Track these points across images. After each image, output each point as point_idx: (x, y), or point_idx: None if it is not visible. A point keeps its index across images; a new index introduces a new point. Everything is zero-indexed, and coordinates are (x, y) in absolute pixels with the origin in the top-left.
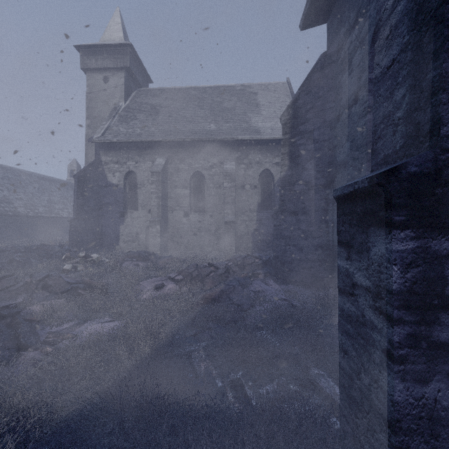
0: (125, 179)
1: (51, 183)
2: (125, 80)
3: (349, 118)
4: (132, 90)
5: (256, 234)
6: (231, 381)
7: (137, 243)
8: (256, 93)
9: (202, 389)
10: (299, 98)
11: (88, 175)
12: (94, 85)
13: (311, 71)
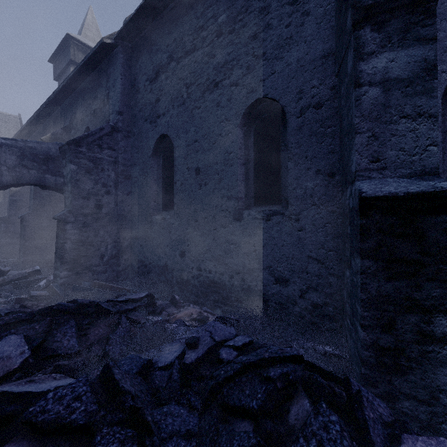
0: None
1: None
2: None
3: None
4: None
5: None
6: None
7: None
8: None
9: None
10: None
11: None
12: None
13: None
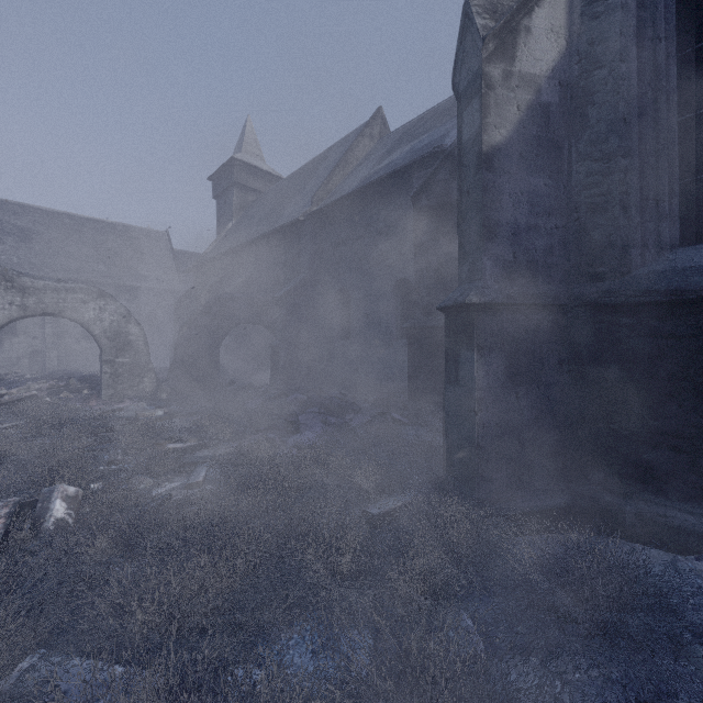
0: None
1: None
2: None
3: None
4: None
5: None
6: None
7: (18, 367)
8: (139, 239)
9: None
10: (182, 300)
11: None
12: None
13: (187, 291)
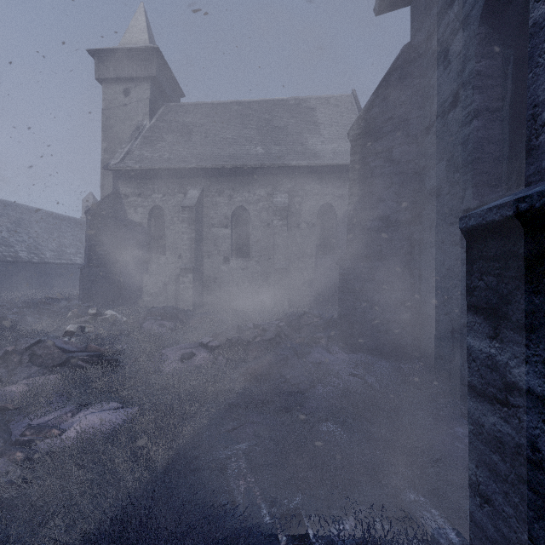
0: (150, 216)
1: (62, 222)
2: (151, 93)
3: (444, 128)
4: (159, 105)
5: (314, 285)
6: (284, 513)
7: (164, 296)
8: (314, 109)
9: (239, 531)
10: (373, 106)
11: (104, 210)
12: (112, 100)
13: (390, 69)
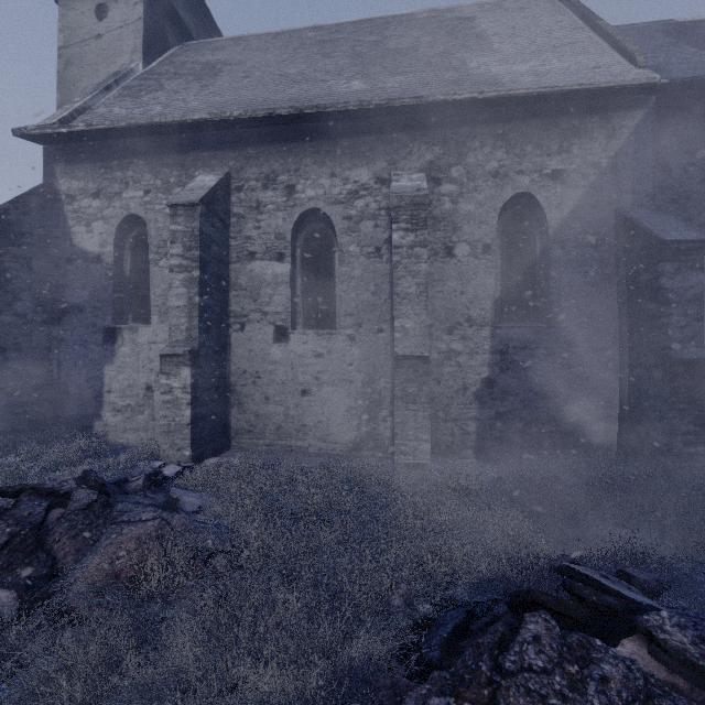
0: (122, 239)
1: None
2: (147, 11)
3: None
4: (169, 43)
5: (489, 395)
6: None
7: (147, 413)
8: (471, 18)
9: None
10: None
11: (15, 226)
12: (75, 28)
13: None
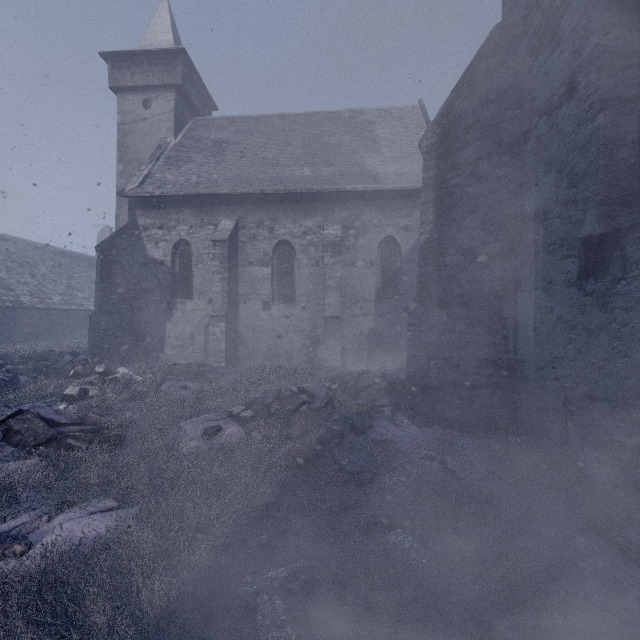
0: (174, 252)
1: (72, 260)
2: (176, 104)
3: (552, 130)
4: (186, 119)
5: (373, 336)
6: None
7: (191, 349)
8: (372, 122)
9: None
10: (453, 107)
11: (118, 245)
12: (129, 113)
13: (476, 57)
